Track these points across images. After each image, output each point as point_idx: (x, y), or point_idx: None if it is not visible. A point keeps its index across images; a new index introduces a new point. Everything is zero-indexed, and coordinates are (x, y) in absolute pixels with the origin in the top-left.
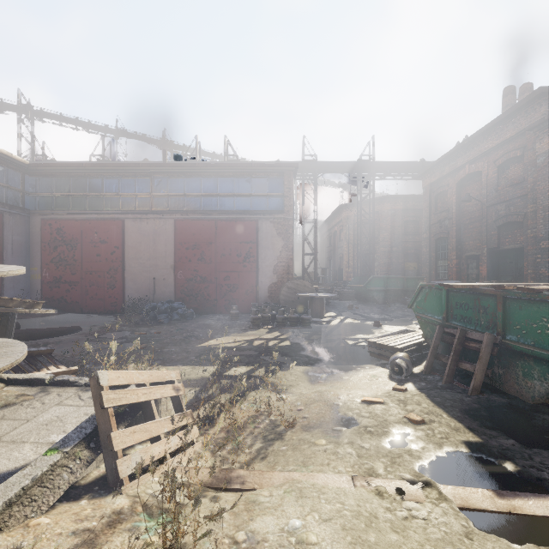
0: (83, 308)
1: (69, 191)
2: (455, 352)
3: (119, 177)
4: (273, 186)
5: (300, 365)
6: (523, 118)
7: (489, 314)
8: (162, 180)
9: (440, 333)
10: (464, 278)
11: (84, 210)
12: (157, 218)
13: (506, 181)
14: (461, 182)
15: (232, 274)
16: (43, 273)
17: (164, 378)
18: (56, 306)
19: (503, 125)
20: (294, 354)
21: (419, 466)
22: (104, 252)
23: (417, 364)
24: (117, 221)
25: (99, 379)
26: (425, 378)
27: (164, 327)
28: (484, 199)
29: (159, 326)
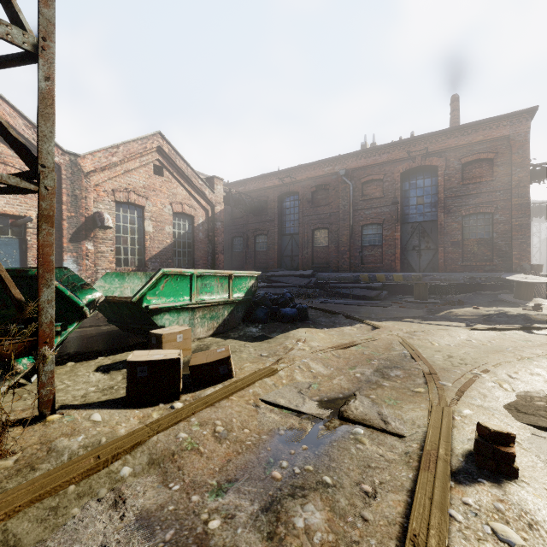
0: None
1: None
2: None
3: None
4: None
5: None
6: None
7: None
8: None
9: None
10: None
11: None
12: None
13: None
14: None
15: None
16: None
17: None
18: None
19: None
20: None
21: None
22: None
23: None
24: None
25: None
26: None
27: None
28: None
29: None
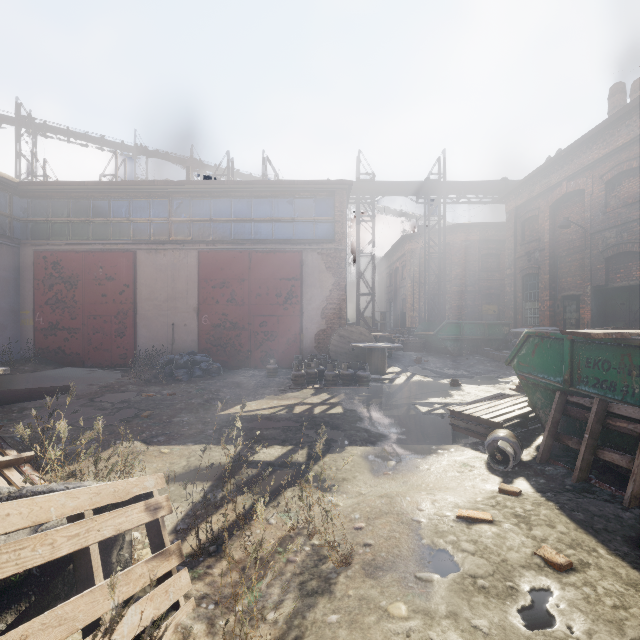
0: (85, 361)
1: (68, 216)
2: (591, 433)
3: (130, 199)
4: (321, 209)
5: (357, 445)
6: None
7: None
8: (183, 202)
9: (561, 403)
10: (560, 324)
11: (87, 239)
12: (176, 249)
13: (617, 200)
14: (555, 204)
15: (269, 318)
16: (36, 317)
17: (128, 493)
18: (52, 359)
19: (613, 130)
20: (348, 427)
21: None
22: (111, 292)
23: (524, 445)
24: (126, 253)
25: None
26: (543, 471)
27: (181, 386)
28: (587, 224)
29: (175, 385)
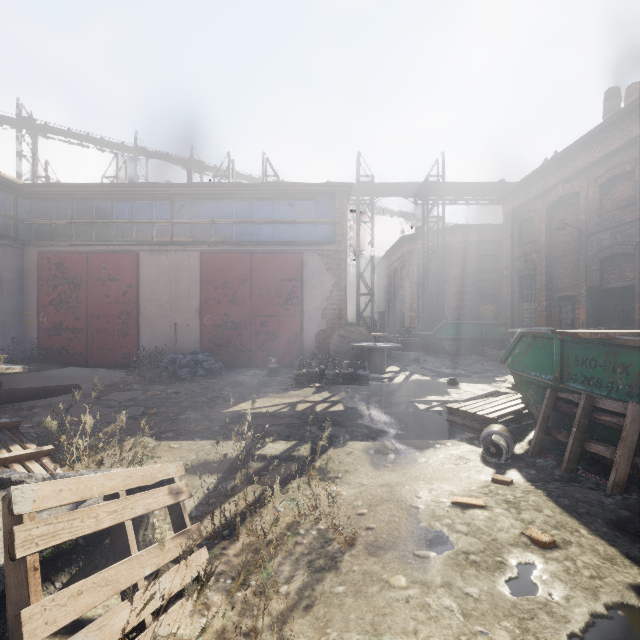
0: (89, 360)
1: (71, 218)
2: (578, 427)
3: (133, 201)
4: (321, 211)
5: (358, 440)
6: (635, 124)
7: (632, 375)
8: (185, 204)
9: (552, 399)
10: (556, 324)
11: (90, 241)
12: (179, 250)
13: (611, 203)
14: (551, 206)
15: (270, 318)
16: (40, 317)
17: (154, 478)
18: (55, 358)
19: (607, 134)
20: (349, 424)
21: (569, 637)
22: (114, 292)
23: (517, 439)
24: (130, 254)
25: (13, 503)
26: (534, 463)
27: (185, 385)
28: (582, 226)
29: (179, 384)
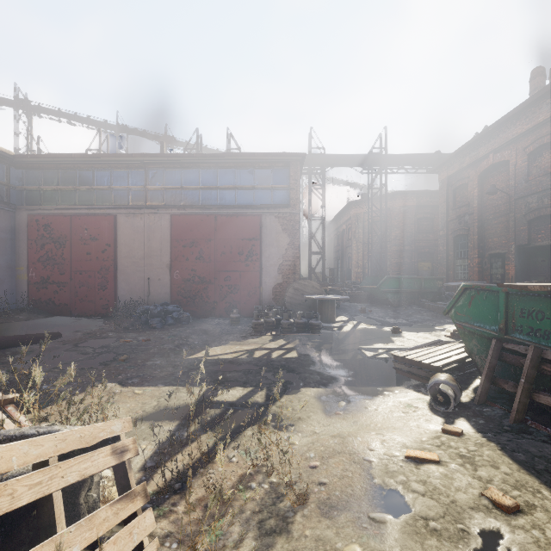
0: (72, 311)
1: (57, 185)
2: (527, 378)
3: (111, 169)
4: (278, 178)
5: (311, 387)
6: None
7: None
8: (157, 172)
9: (497, 349)
10: (487, 278)
11: (73, 205)
12: (152, 213)
13: (538, 170)
14: (483, 173)
15: (233, 273)
16: (29, 273)
17: (95, 438)
18: (43, 309)
19: (535, 107)
20: (303, 370)
21: None
22: (94, 250)
23: (462, 387)
24: (108, 217)
25: None
26: (481, 412)
27: (155, 333)
28: (511, 191)
29: (150, 332)
